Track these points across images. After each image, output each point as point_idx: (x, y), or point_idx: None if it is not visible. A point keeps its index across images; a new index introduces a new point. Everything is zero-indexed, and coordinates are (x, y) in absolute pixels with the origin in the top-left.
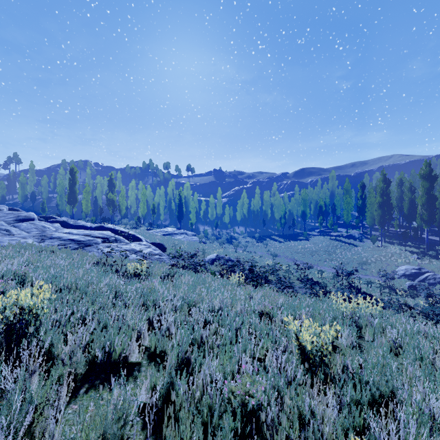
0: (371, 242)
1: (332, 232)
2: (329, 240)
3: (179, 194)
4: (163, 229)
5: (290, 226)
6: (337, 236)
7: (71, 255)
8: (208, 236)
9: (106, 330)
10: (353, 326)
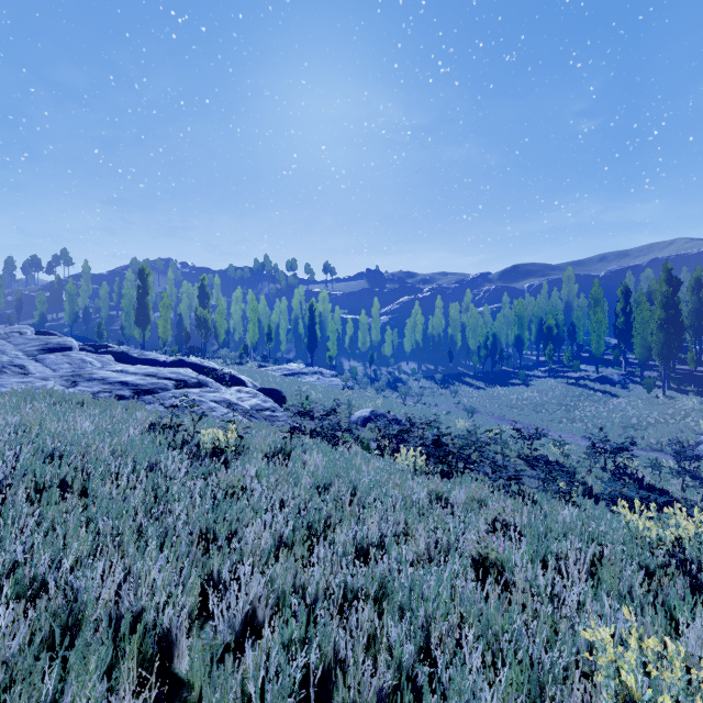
0: (644, 389)
1: (570, 371)
2: (566, 385)
3: (311, 308)
4: (283, 366)
5: (495, 361)
6: (579, 379)
7: (110, 411)
8: (358, 378)
9: (79, 629)
10: None
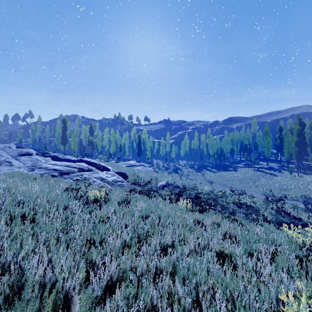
0: (288, 172)
1: (255, 164)
2: (253, 171)
3: (139, 136)
4: (127, 162)
5: (221, 160)
6: (259, 168)
7: (48, 182)
8: (160, 167)
9: (24, 290)
10: None
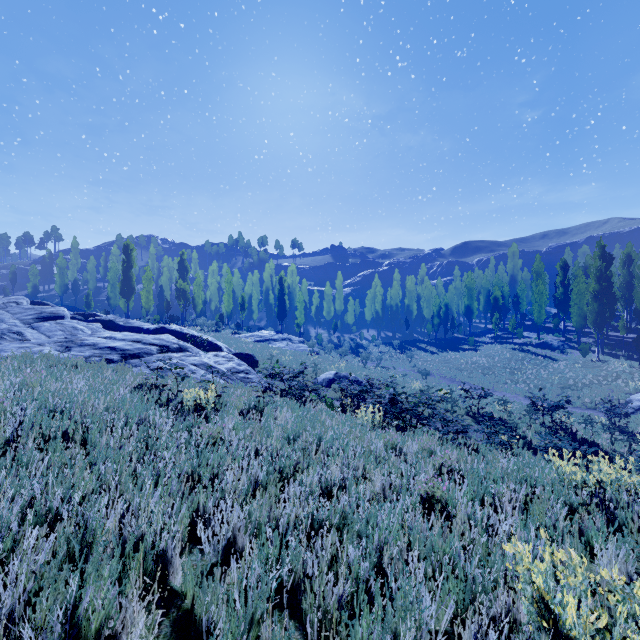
0: (580, 354)
1: (514, 337)
2: (510, 350)
3: (280, 281)
4: (256, 333)
5: (447, 329)
6: (522, 345)
7: (102, 373)
8: (323, 344)
9: (91, 550)
10: (629, 538)
